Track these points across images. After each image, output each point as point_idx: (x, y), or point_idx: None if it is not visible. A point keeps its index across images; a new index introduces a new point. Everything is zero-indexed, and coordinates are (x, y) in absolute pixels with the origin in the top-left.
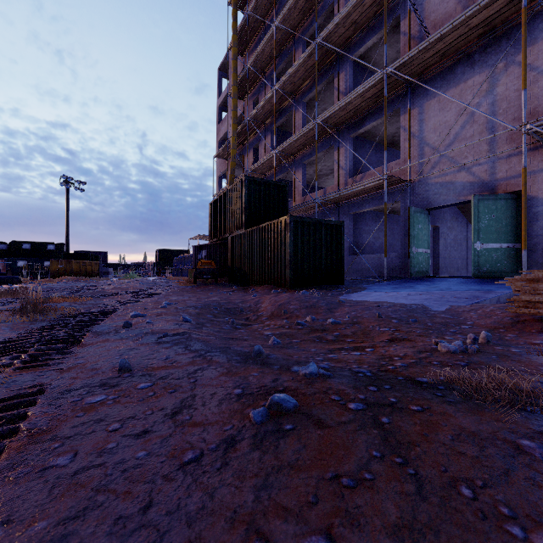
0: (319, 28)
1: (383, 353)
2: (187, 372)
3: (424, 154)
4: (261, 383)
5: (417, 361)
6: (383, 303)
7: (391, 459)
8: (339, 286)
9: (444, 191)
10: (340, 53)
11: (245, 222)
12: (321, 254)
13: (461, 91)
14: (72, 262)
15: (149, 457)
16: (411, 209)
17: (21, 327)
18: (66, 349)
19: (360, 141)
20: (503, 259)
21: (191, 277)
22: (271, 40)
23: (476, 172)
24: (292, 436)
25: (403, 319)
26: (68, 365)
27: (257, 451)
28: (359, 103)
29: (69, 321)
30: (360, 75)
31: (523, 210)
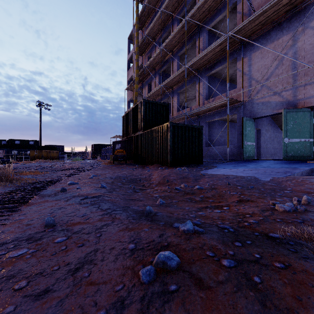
0: (187, 12)
1: (236, 211)
2: (96, 227)
3: (251, 85)
4: (150, 238)
5: (264, 219)
6: (229, 175)
7: None
8: (200, 165)
9: (264, 107)
10: (200, 26)
11: (143, 127)
12: (189, 145)
13: (274, 46)
14: (42, 151)
15: None
16: (243, 118)
17: None
18: (16, 207)
19: (212, 78)
20: (302, 148)
21: (111, 160)
22: (159, 19)
23: (284, 95)
24: (176, 300)
25: (244, 186)
26: (11, 220)
27: None
28: (211, 55)
29: (27, 187)
30: (212, 39)
31: None
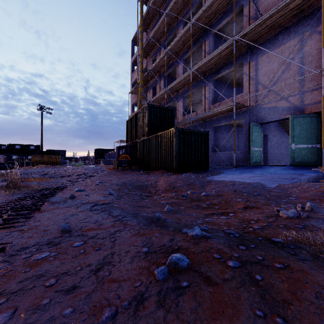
0: (193, 14)
1: (242, 217)
2: (109, 232)
3: (258, 90)
4: (161, 242)
5: (268, 225)
6: (235, 182)
7: (273, 319)
8: (206, 171)
9: (271, 112)
10: (206, 29)
11: (148, 132)
12: (194, 151)
13: (281, 50)
14: (44, 156)
15: (74, 315)
16: (250, 124)
17: (4, 198)
18: (29, 214)
19: (218, 82)
20: (309, 154)
21: (115, 165)
22: (164, 21)
23: (291, 100)
24: (188, 293)
25: (250, 193)
26: (28, 226)
27: (161, 310)
28: (218, 58)
29: (36, 194)
30: (218, 42)
31: (322, 124)
